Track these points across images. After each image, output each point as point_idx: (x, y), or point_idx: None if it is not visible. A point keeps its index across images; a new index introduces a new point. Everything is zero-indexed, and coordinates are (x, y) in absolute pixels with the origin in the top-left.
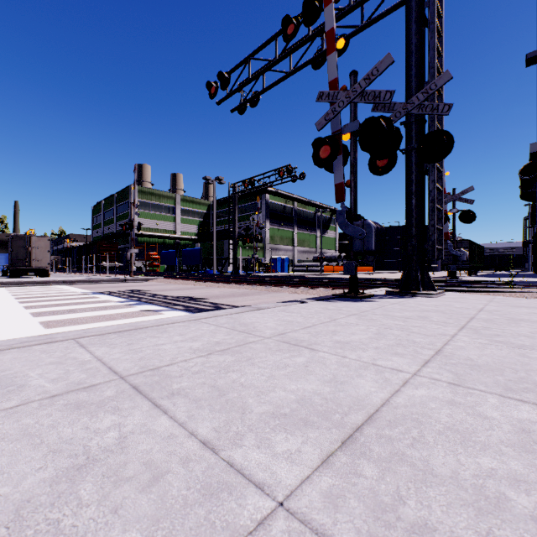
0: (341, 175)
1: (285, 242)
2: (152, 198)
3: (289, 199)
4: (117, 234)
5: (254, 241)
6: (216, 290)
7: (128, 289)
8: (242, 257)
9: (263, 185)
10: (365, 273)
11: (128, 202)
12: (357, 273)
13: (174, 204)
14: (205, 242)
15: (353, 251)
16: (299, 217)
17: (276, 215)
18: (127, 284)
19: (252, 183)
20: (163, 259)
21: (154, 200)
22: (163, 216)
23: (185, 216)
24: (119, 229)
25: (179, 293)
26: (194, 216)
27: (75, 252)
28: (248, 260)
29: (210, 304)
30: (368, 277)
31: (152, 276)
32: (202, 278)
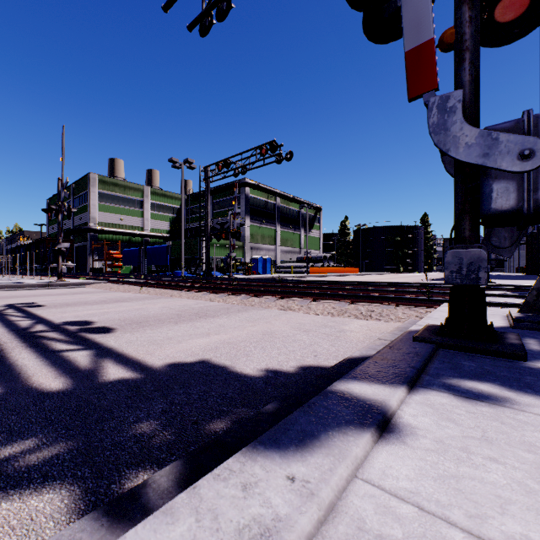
0: (425, 22)
1: (267, 240)
2: (115, 189)
3: (271, 194)
4: (73, 230)
5: (231, 236)
6: (158, 304)
7: (12, 303)
8: (218, 256)
9: (241, 166)
10: (353, 274)
11: (87, 193)
12: (345, 275)
13: (142, 197)
14: (177, 240)
15: (486, 212)
16: (282, 214)
17: (257, 211)
18: (40, 292)
19: (227, 164)
20: (124, 259)
21: (118, 191)
22: (128, 210)
23: (155, 211)
24: (77, 224)
25: (85, 311)
26: (165, 212)
27: (24, 250)
28: (224, 259)
29: (82, 360)
30: (362, 279)
31: (94, 279)
32: (154, 283)
